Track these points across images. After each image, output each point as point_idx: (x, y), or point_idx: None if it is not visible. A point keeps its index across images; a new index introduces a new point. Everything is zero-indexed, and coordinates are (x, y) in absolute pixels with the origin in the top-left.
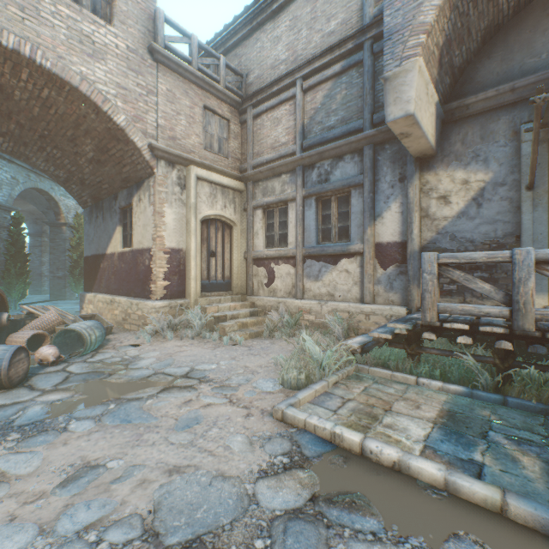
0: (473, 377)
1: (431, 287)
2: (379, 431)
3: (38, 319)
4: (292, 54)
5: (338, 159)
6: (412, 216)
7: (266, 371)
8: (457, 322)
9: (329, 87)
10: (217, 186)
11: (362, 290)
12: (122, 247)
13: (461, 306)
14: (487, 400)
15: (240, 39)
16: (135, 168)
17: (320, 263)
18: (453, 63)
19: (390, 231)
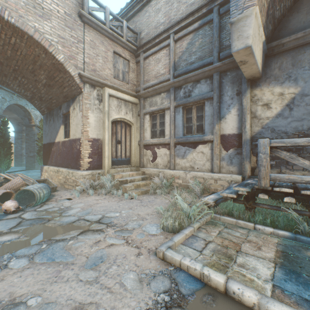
0: (293, 224)
1: (265, 163)
2: (235, 270)
3: (9, 182)
4: (168, 18)
5: (196, 82)
6: (245, 117)
7: (151, 218)
8: (284, 187)
9: (191, 37)
10: (121, 100)
11: (212, 164)
12: (64, 138)
13: (288, 176)
14: (308, 242)
15: (136, 12)
16: (71, 89)
17: (185, 147)
18: (274, 15)
19: (230, 127)
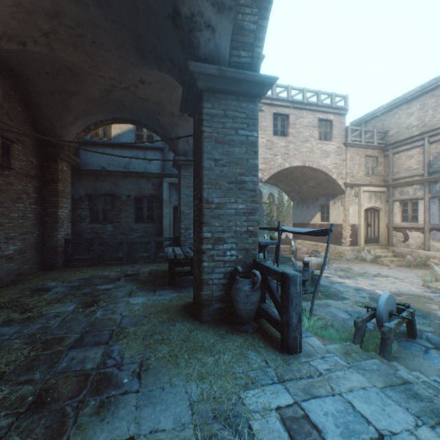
0: None
1: None
2: None
3: (301, 250)
4: (421, 123)
5: None
6: None
7: (413, 278)
8: None
9: None
10: (371, 192)
11: None
12: (320, 221)
13: None
14: None
15: (383, 112)
16: (334, 191)
17: None
18: None
19: None
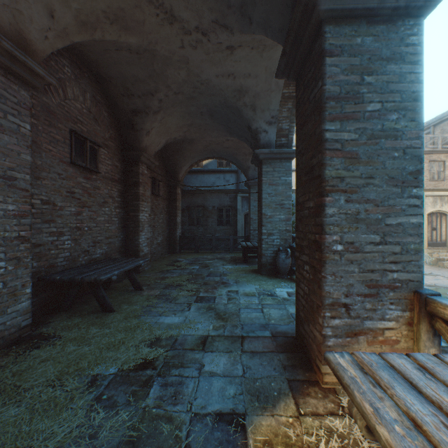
0: None
1: None
2: None
3: None
4: None
5: None
6: None
7: None
8: None
9: None
10: (436, 197)
11: None
12: None
13: None
14: None
15: None
16: None
17: None
18: None
19: None
